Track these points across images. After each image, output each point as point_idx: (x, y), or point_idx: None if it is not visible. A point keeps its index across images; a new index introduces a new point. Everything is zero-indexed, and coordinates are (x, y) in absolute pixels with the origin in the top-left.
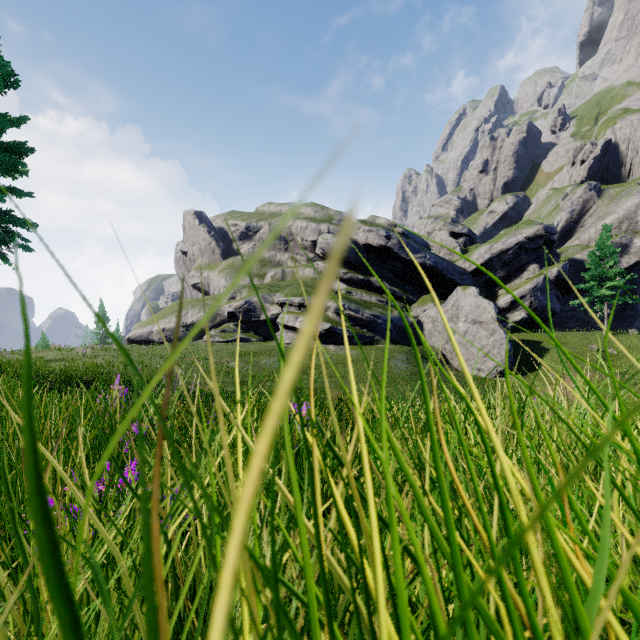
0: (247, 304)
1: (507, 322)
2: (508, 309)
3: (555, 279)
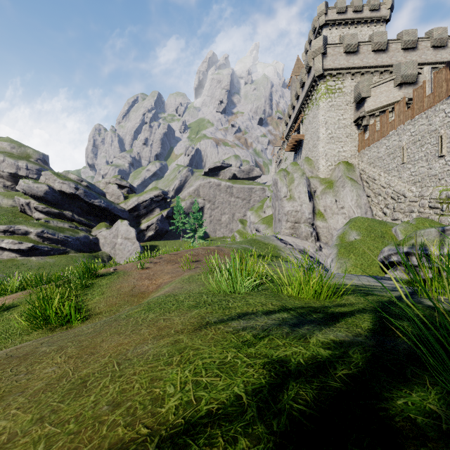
0: None
1: (145, 236)
2: (146, 230)
3: (166, 216)
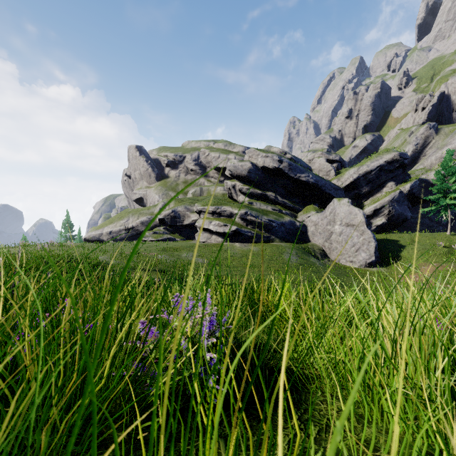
0: (173, 212)
1: (371, 226)
2: (372, 216)
3: (408, 193)
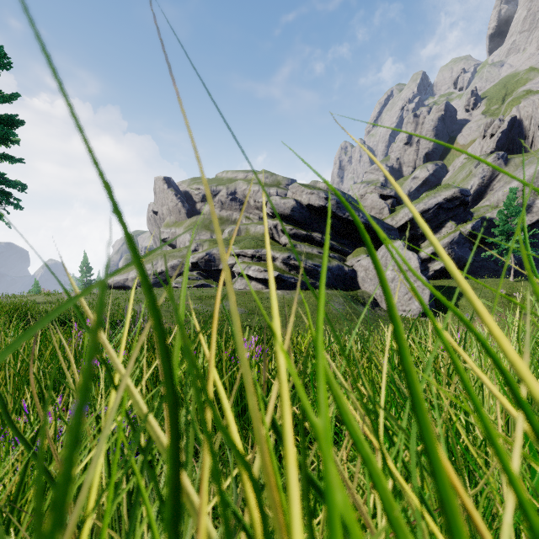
0: (208, 255)
1: (428, 271)
2: (429, 260)
3: (469, 234)
